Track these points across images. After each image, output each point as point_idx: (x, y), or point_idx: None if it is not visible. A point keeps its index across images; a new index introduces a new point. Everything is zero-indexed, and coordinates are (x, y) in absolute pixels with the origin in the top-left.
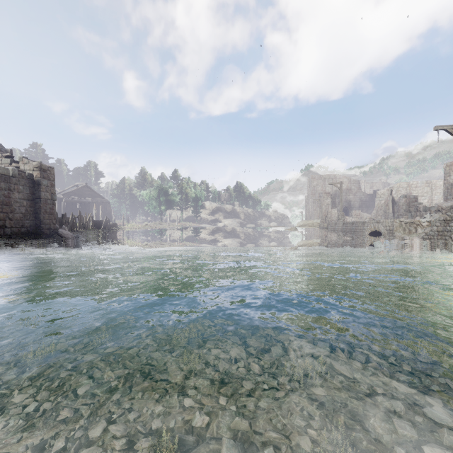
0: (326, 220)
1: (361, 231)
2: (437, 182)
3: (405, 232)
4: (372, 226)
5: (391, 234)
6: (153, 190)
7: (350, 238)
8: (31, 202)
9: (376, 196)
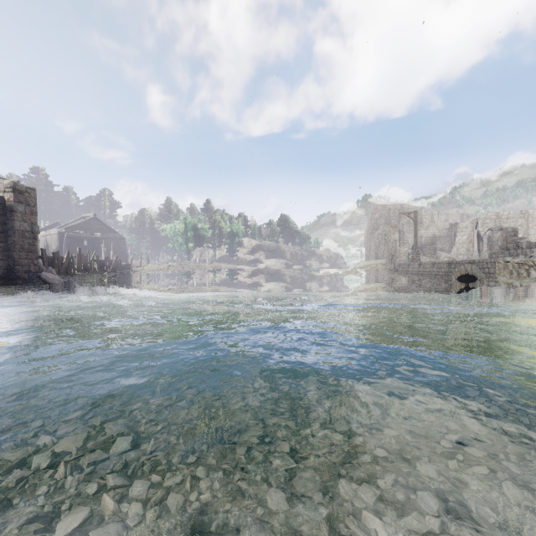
0: (393, 260)
1: (446, 275)
2: (534, 212)
3: (513, 276)
4: (462, 267)
5: (491, 279)
6: (179, 223)
7: (429, 283)
8: (1, 235)
9: (453, 231)
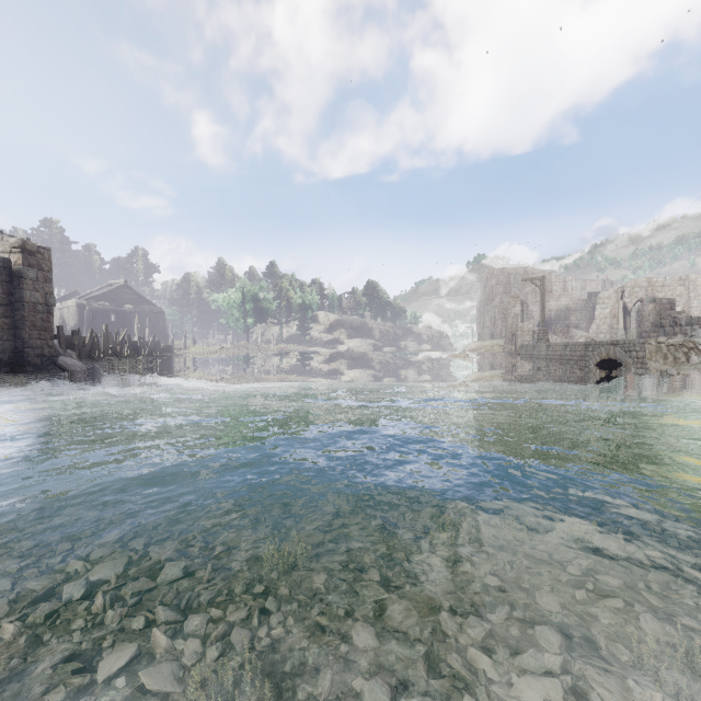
0: (514, 341)
1: (581, 360)
2: (697, 278)
3: (668, 361)
4: (603, 350)
5: (639, 365)
6: (235, 292)
7: (560, 370)
8: (6, 309)
9: (592, 302)
